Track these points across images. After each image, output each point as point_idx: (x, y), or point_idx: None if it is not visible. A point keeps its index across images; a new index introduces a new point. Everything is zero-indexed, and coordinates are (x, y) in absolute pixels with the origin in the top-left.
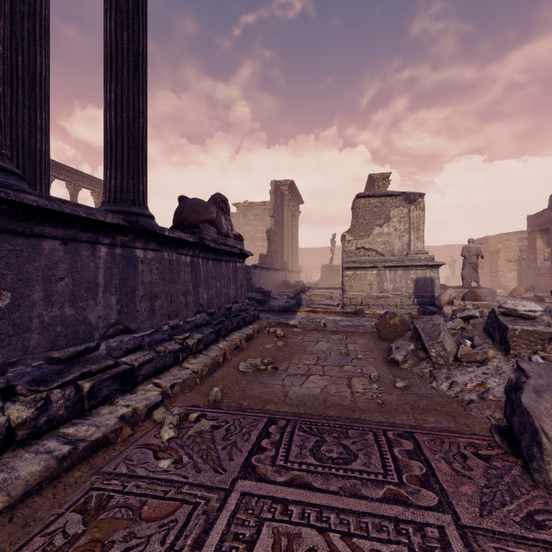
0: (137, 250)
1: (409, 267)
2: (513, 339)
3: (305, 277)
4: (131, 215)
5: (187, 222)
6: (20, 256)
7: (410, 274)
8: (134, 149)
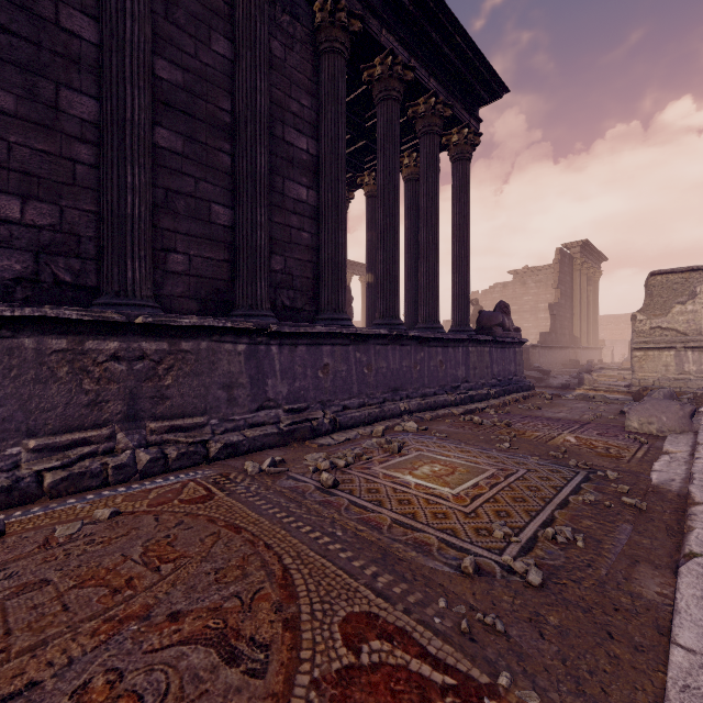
0: (469, 347)
1: None
2: (696, 398)
3: (610, 355)
4: (466, 332)
5: (485, 327)
6: (445, 353)
7: None
8: (466, 301)
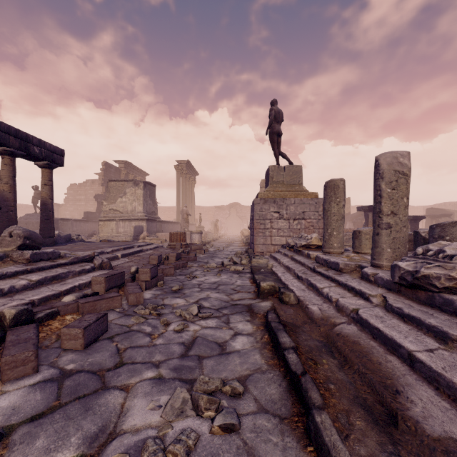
0: None
1: (131, 220)
2: None
3: None
4: None
5: None
6: None
7: (132, 224)
8: None
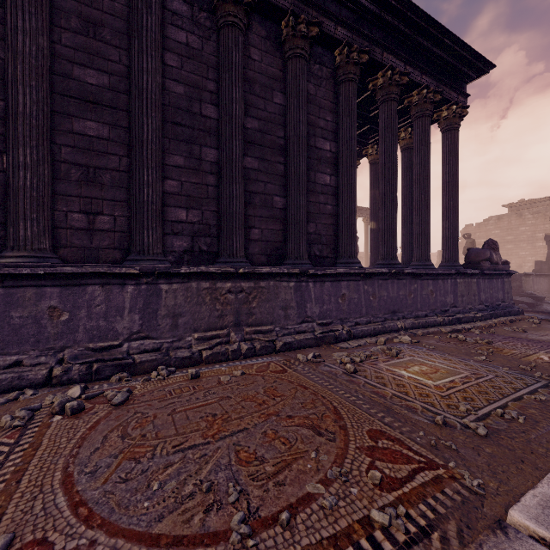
0: (457, 279)
1: None
2: None
3: None
4: (454, 267)
5: (473, 261)
6: (435, 284)
7: None
8: (454, 242)
